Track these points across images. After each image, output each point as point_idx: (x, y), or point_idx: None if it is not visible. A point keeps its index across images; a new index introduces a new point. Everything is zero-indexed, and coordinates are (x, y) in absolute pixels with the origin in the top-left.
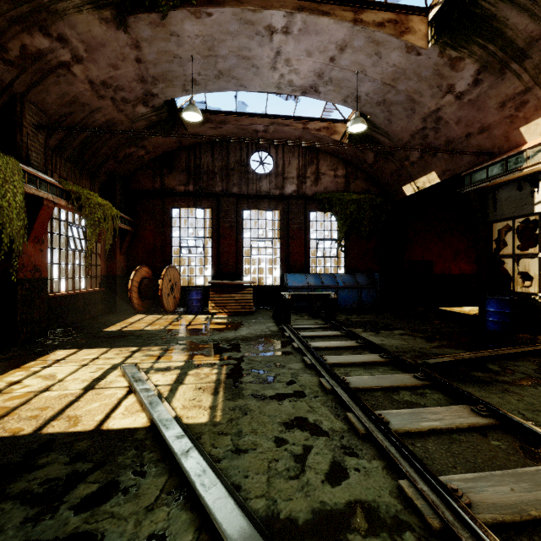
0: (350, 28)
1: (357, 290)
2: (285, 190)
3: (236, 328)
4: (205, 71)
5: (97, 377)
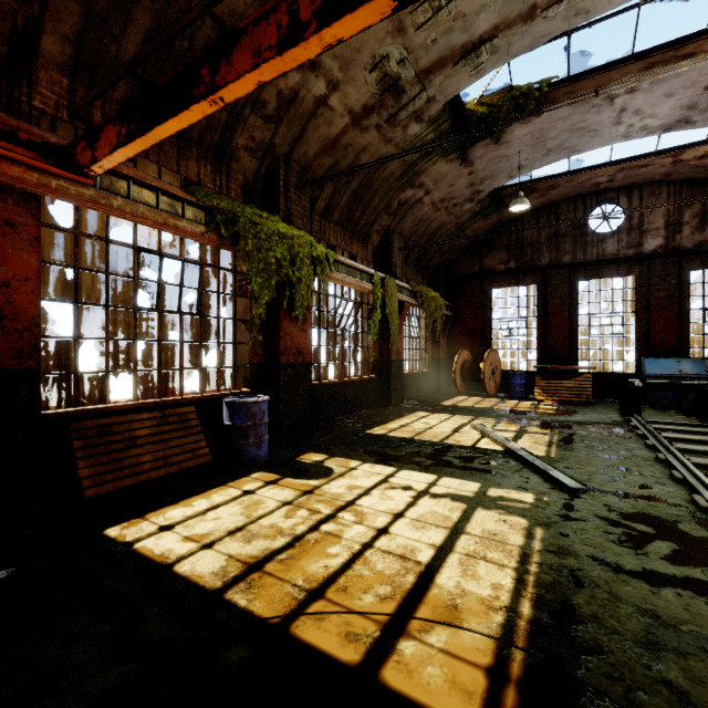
0: None
1: None
2: (643, 248)
3: (567, 414)
4: (532, 155)
5: (456, 427)
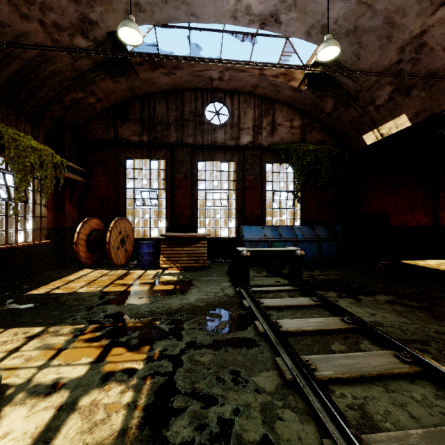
0: None
1: (318, 243)
2: (240, 141)
3: (184, 290)
4: None
5: None
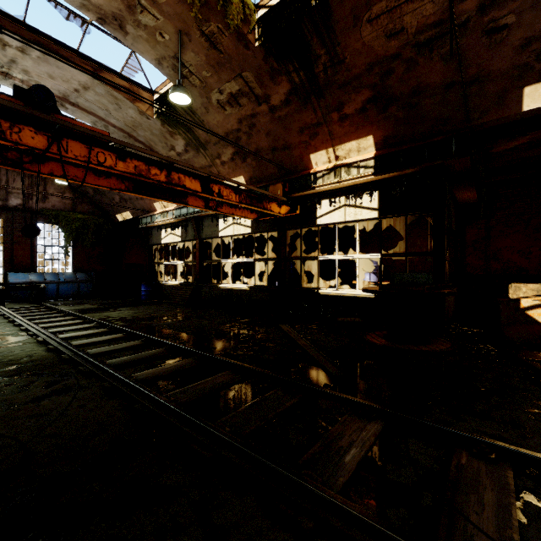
0: None
1: (77, 284)
2: (9, 202)
3: None
4: None
5: None
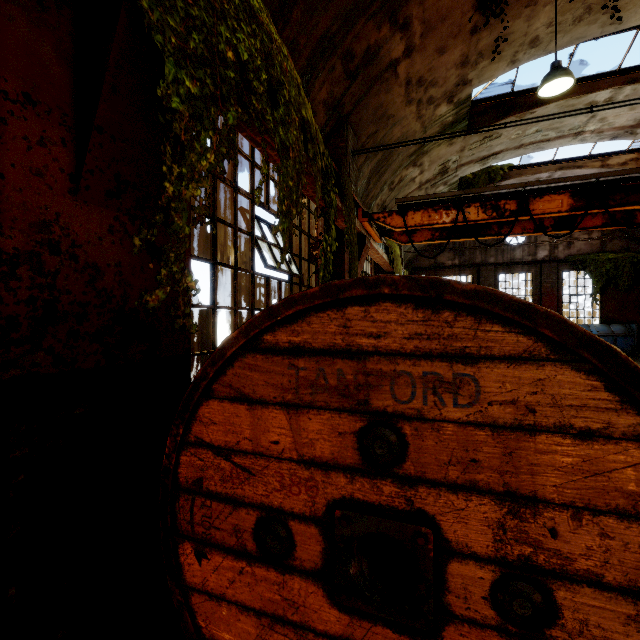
0: (598, 169)
1: (612, 338)
2: (537, 256)
3: None
4: None
5: None
